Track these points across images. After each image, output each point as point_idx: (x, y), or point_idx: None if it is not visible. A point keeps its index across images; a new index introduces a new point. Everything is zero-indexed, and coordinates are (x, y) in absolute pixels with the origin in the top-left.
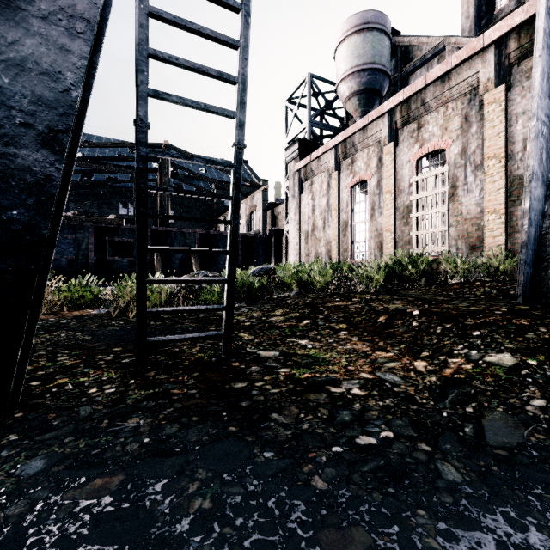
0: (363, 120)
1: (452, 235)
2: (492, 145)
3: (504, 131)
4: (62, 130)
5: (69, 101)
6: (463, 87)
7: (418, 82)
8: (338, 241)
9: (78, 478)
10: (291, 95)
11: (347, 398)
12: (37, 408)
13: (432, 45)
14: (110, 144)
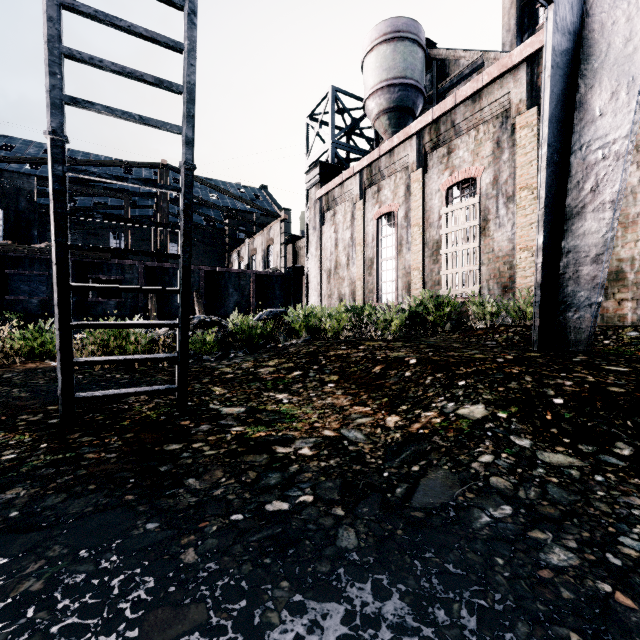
0: (389, 142)
1: (483, 275)
2: (525, 174)
3: (536, 159)
4: None
5: None
6: (495, 108)
7: (447, 100)
8: (363, 280)
9: None
10: (313, 111)
11: (289, 459)
12: None
13: (470, 60)
14: (94, 162)
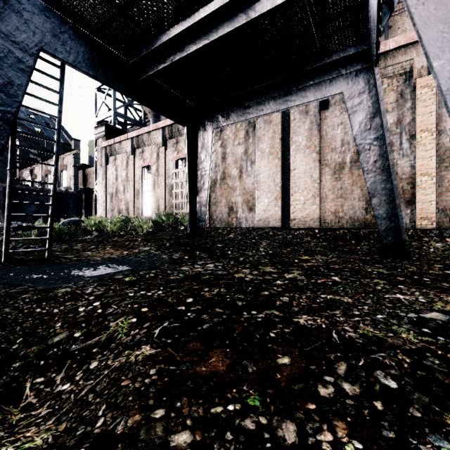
0: (148, 128)
1: None
2: None
3: None
4: None
5: None
6: None
7: None
8: (133, 202)
9: (12, 271)
10: (100, 86)
11: (94, 260)
12: None
13: None
14: None
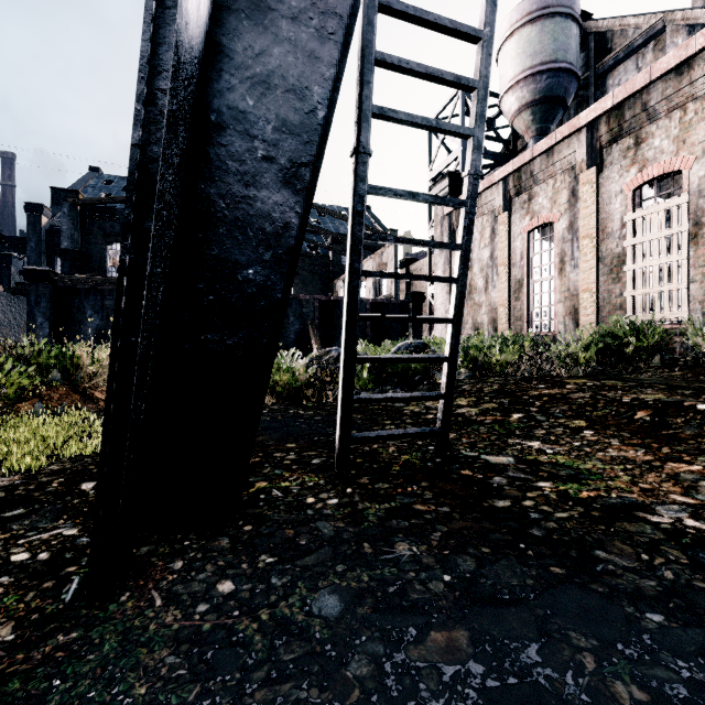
0: (547, 140)
1: (694, 295)
2: None
3: None
4: (304, 163)
5: (314, 125)
6: None
7: (636, 78)
8: (507, 306)
9: (404, 628)
10: (437, 116)
11: (690, 533)
12: (263, 520)
13: (645, 27)
14: None
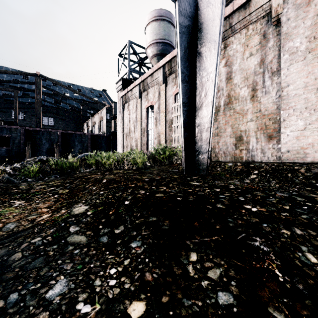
0: (151, 70)
1: None
2: None
3: None
4: None
5: None
6: None
7: (174, 51)
8: (140, 139)
9: None
10: (120, 52)
11: None
12: None
13: None
14: None
